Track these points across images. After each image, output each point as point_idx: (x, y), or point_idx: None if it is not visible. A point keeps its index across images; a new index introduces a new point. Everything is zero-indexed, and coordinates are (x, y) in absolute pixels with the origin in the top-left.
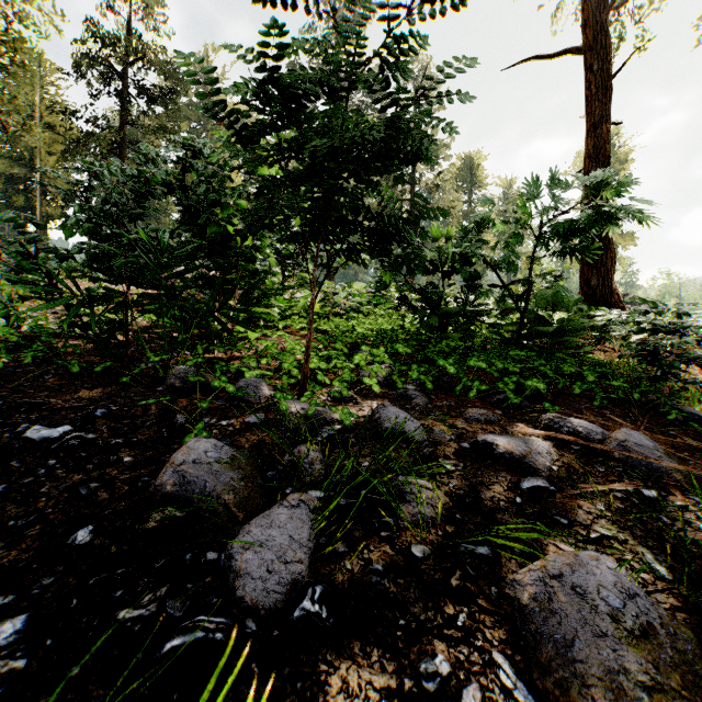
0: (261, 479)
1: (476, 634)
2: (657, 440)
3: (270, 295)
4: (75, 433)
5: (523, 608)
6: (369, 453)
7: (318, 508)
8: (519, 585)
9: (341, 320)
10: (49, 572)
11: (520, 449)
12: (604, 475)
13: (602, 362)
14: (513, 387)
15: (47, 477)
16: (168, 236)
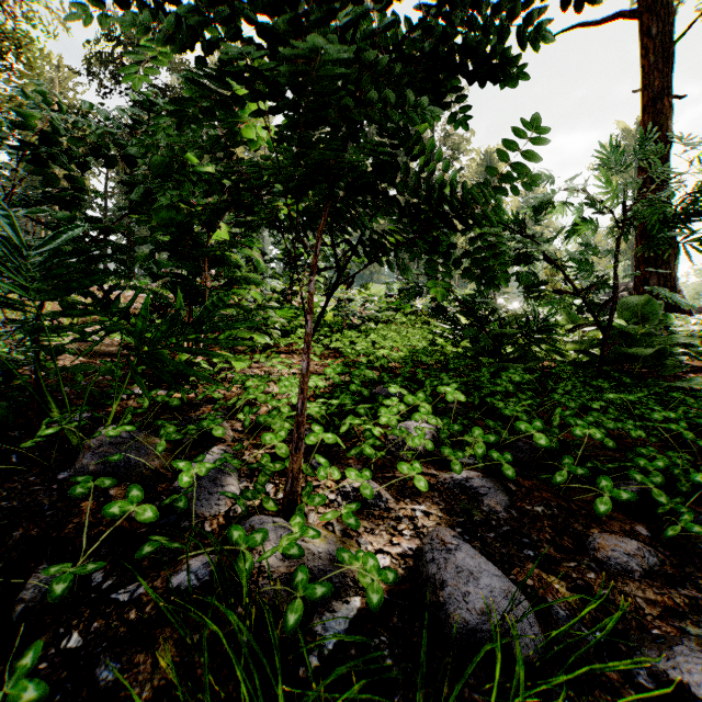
0: None
1: None
2: None
3: (233, 326)
4: None
5: None
6: None
7: None
8: None
9: (358, 335)
10: None
11: None
12: None
13: None
14: (661, 480)
15: None
16: None
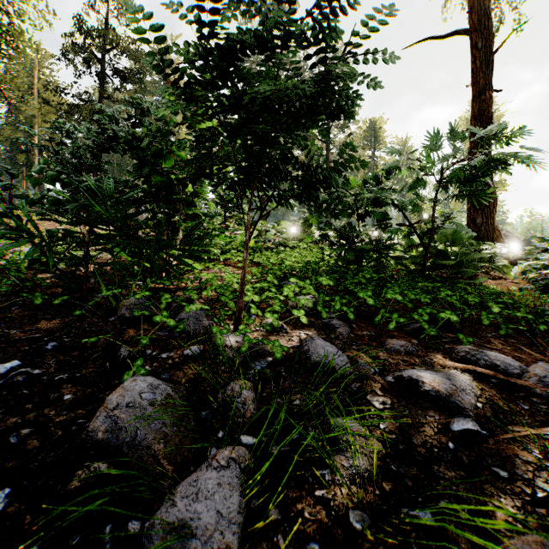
0: (194, 420)
1: None
2: None
3: (208, 236)
4: (22, 369)
5: None
6: (299, 389)
7: (249, 469)
8: None
9: (272, 254)
10: None
11: (446, 387)
12: (530, 414)
13: (500, 292)
14: (428, 318)
15: None
16: (111, 183)
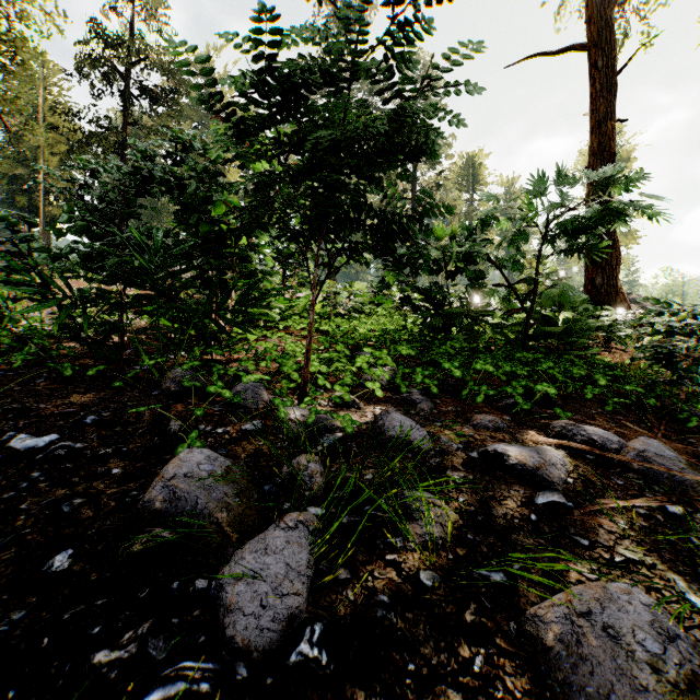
0: (257, 494)
1: (496, 682)
2: (676, 448)
3: (268, 296)
4: (62, 443)
5: (548, 650)
6: (372, 464)
7: (318, 530)
8: (541, 622)
9: (343, 321)
10: (21, 604)
11: (533, 460)
12: (624, 488)
13: (612, 364)
14: (522, 392)
15: (29, 492)
16: (160, 234)
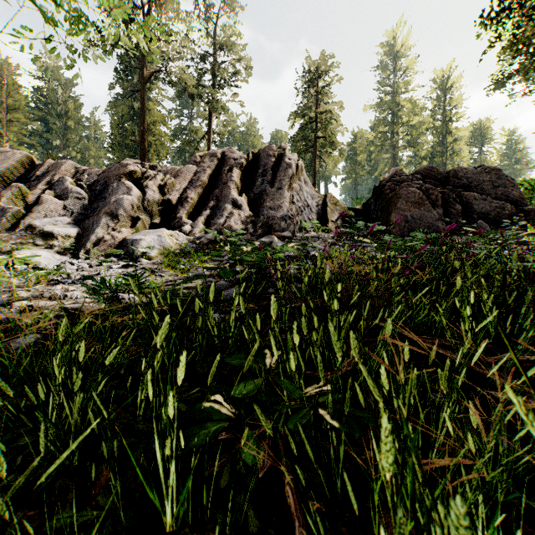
0: None
1: None
2: None
3: None
4: None
5: None
6: None
7: None
8: None
9: None
10: None
11: None
12: None
13: None
14: None
15: None
16: None
